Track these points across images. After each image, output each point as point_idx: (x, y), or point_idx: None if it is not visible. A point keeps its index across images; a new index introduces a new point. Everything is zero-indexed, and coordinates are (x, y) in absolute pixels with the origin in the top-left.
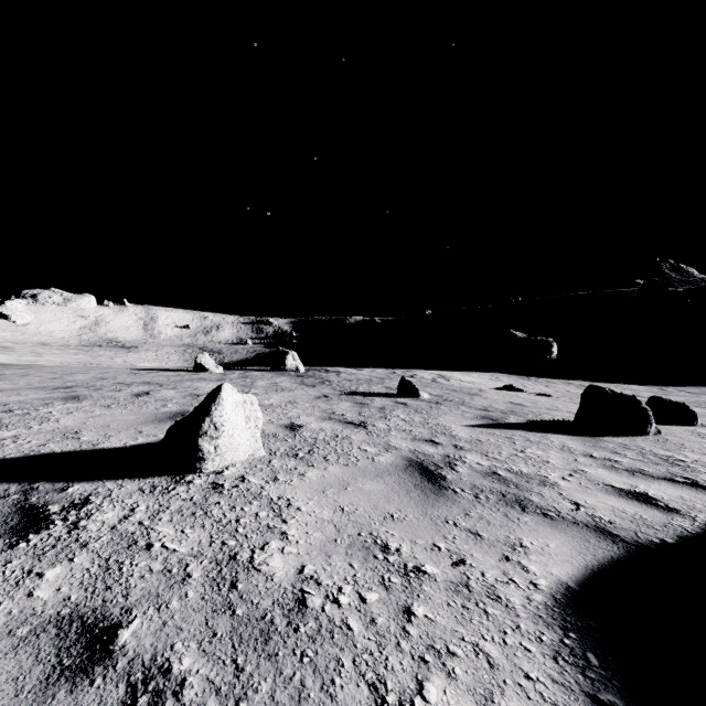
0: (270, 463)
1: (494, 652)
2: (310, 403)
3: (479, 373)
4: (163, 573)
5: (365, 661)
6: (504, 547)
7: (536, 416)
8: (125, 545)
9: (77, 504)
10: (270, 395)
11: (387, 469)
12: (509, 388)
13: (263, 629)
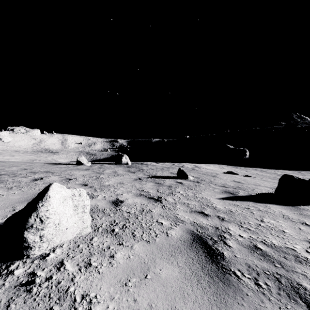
0: (91, 242)
1: None
2: (131, 183)
3: (213, 164)
4: None
5: None
6: None
7: (252, 190)
8: None
9: None
10: (110, 178)
11: (178, 245)
12: (230, 173)
13: None
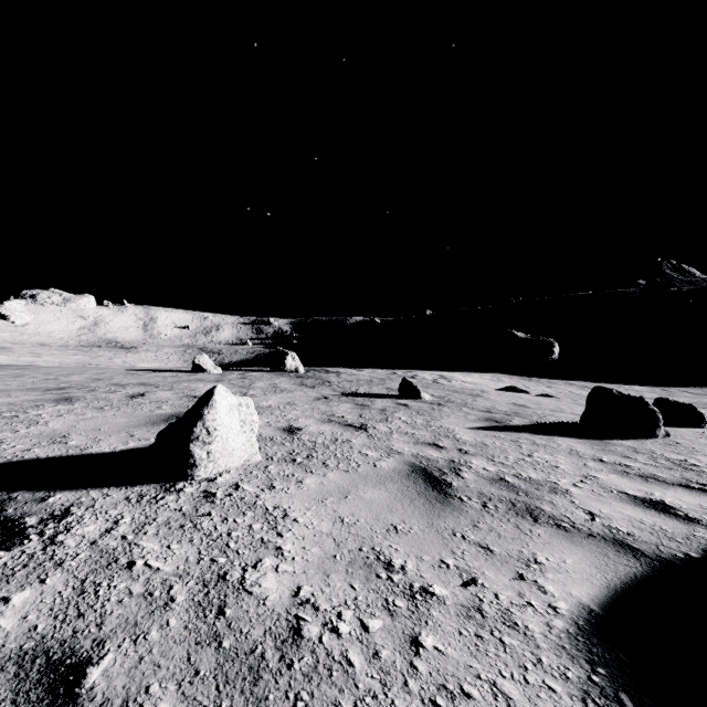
0: (267, 469)
1: (515, 693)
2: (309, 404)
3: (480, 374)
4: (144, 596)
5: (368, 706)
6: (518, 564)
7: (541, 418)
8: (104, 563)
9: (57, 516)
10: (269, 396)
11: (390, 475)
12: (511, 389)
13: (252, 666)
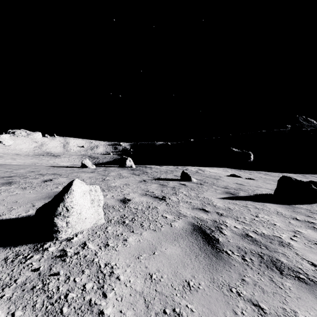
0: (106, 230)
1: None
2: (136, 185)
3: (217, 168)
4: None
5: None
6: None
7: (253, 191)
8: None
9: None
10: (116, 180)
11: (180, 233)
12: (233, 175)
13: None
